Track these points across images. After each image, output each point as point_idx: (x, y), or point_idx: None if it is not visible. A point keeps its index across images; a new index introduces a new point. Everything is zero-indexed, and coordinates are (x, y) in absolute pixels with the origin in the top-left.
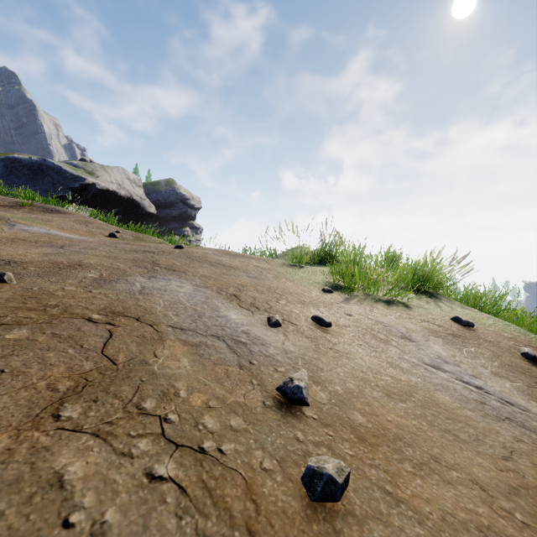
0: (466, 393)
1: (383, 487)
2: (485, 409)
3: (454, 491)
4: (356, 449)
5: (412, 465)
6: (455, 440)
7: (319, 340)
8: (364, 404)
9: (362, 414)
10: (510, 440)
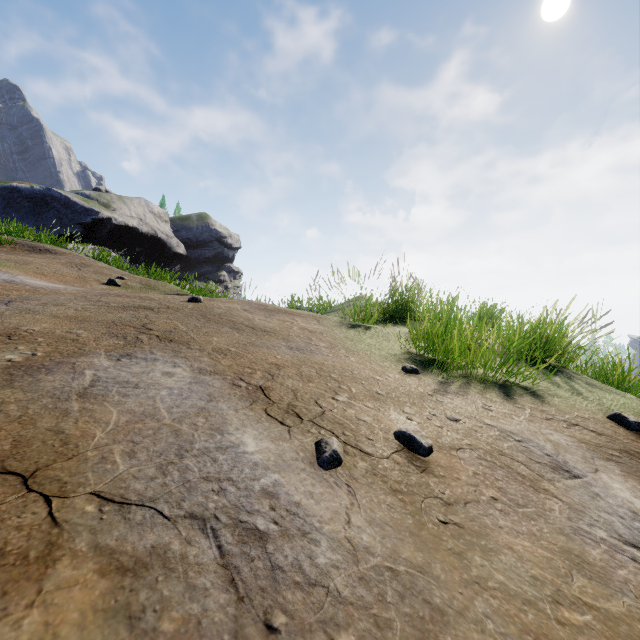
0: None
1: None
2: None
3: None
4: None
5: None
6: None
7: (417, 496)
8: None
9: None
10: None
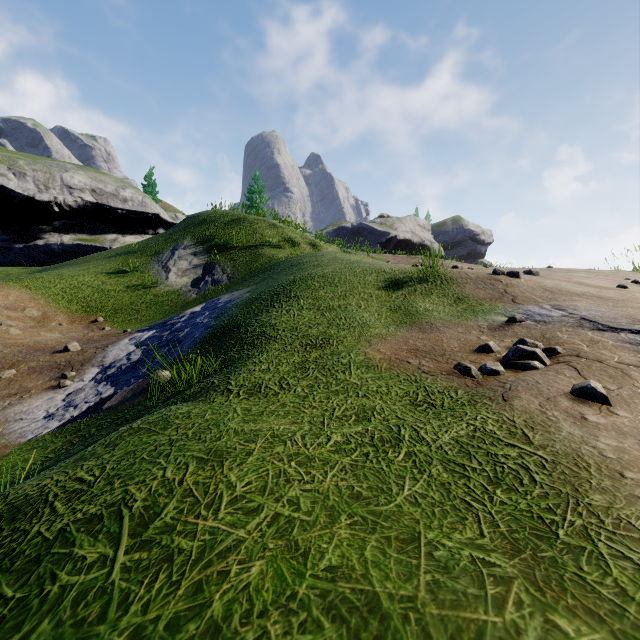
0: None
1: None
2: None
3: None
4: None
5: None
6: None
7: None
8: None
9: None
10: None
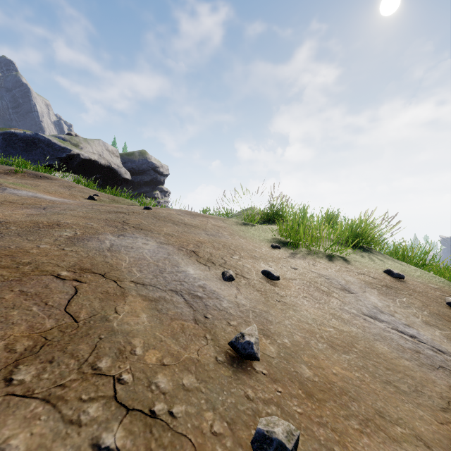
0: (402, 342)
1: (331, 449)
2: (420, 357)
3: (400, 449)
4: (304, 406)
5: (358, 421)
6: (396, 392)
7: (268, 293)
8: (310, 357)
9: (309, 368)
10: (446, 390)
